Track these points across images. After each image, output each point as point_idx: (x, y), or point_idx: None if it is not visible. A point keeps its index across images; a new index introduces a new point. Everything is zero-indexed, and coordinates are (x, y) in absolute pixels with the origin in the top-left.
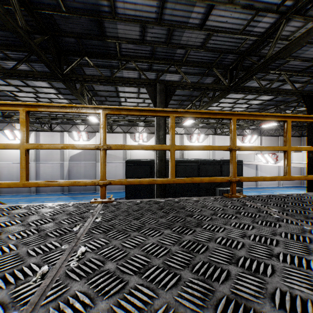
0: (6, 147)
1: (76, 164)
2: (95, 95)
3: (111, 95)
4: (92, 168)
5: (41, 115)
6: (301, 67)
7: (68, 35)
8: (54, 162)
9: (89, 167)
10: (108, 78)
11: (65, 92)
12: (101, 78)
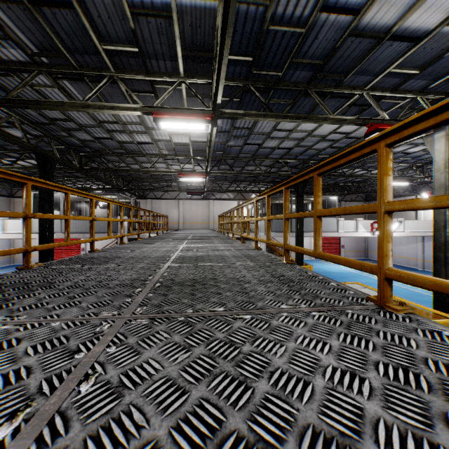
0: None
1: None
2: None
3: None
4: None
5: None
6: (37, 120)
7: None
8: None
9: None
10: None
11: None
12: None
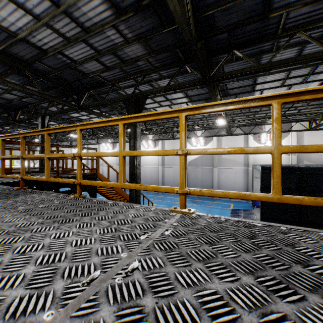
0: (255, 152)
1: (194, 168)
2: (225, 95)
3: (244, 91)
4: (209, 174)
5: (168, 125)
6: None
7: (222, 31)
8: (175, 166)
9: (206, 172)
10: (262, 65)
11: (195, 99)
12: (253, 68)
